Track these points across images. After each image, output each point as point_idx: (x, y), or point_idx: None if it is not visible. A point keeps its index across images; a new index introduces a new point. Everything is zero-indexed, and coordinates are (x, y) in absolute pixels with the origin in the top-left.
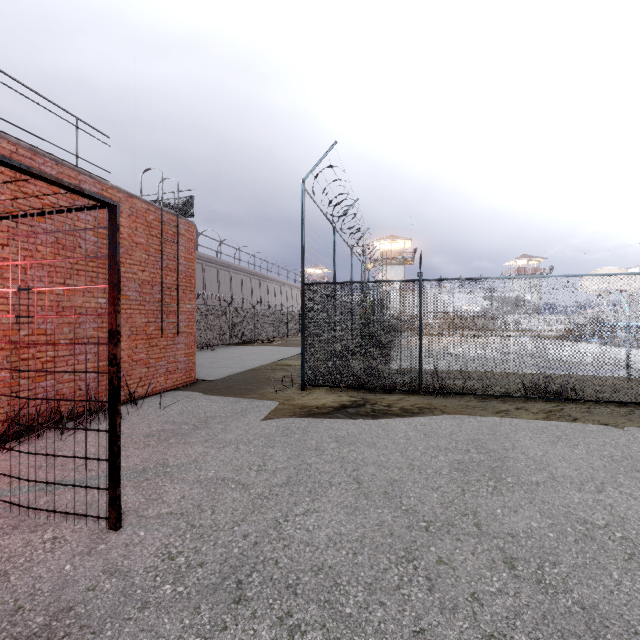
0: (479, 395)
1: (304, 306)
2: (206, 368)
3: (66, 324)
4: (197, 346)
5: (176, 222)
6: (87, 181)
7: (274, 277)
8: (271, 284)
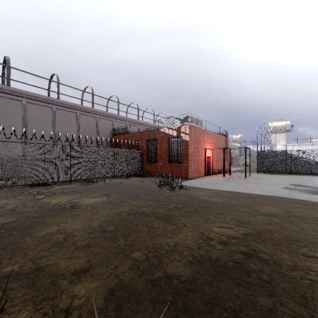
0: (301, 173)
1: (257, 155)
2: None
3: (219, 159)
4: None
5: (226, 139)
6: (220, 136)
7: None
8: None
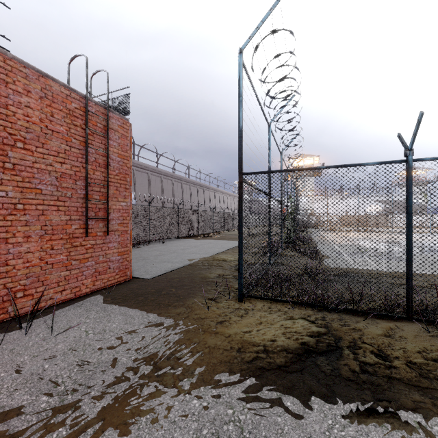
0: None
1: (242, 201)
2: (149, 262)
3: None
4: (152, 239)
5: (107, 116)
6: None
7: (214, 187)
8: (212, 192)
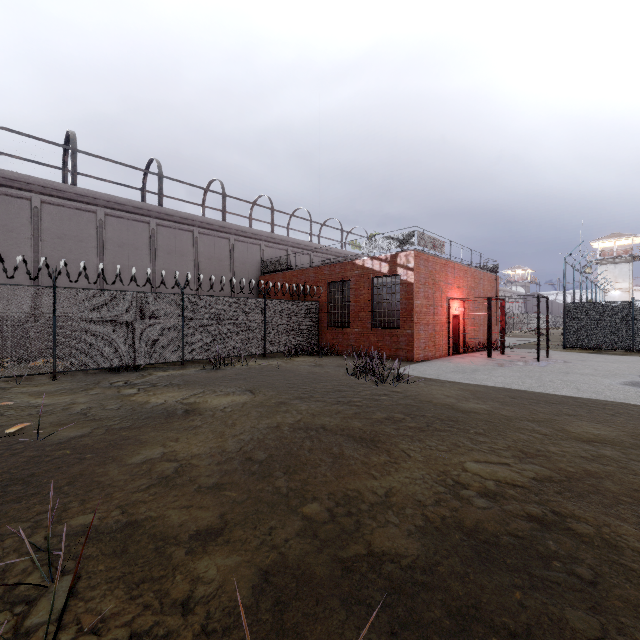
0: None
1: (565, 313)
2: None
3: (479, 320)
4: None
5: (495, 278)
6: (481, 273)
7: None
8: None
